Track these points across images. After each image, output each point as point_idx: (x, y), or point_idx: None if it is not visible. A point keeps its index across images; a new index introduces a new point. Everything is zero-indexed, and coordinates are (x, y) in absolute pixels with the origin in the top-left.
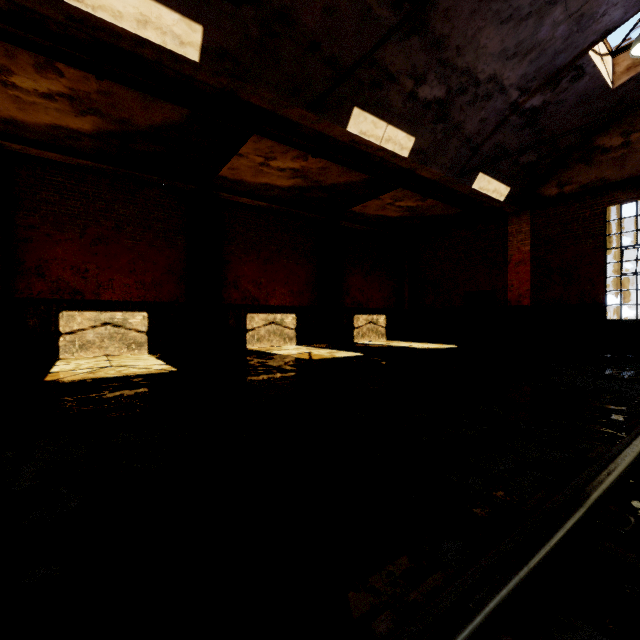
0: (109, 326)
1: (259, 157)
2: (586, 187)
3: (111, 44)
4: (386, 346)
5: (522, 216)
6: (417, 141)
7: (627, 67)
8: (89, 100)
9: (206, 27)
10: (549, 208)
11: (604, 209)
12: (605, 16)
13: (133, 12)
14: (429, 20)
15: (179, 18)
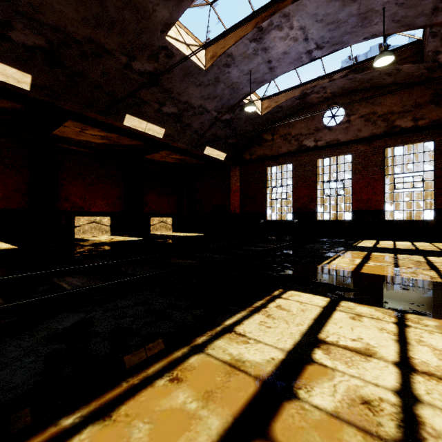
0: None
1: (77, 128)
2: (259, 157)
3: None
4: (165, 235)
5: (236, 167)
6: (167, 131)
7: (266, 107)
8: None
9: (33, 75)
10: (246, 165)
11: (266, 168)
12: (244, 89)
13: None
14: (160, 81)
15: (17, 71)
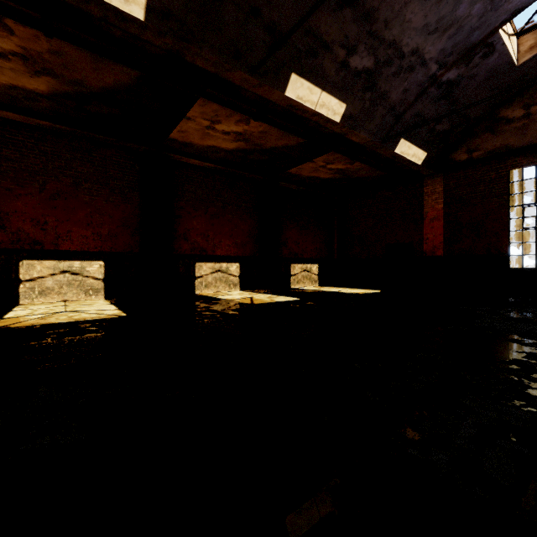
0: (67, 274)
1: (205, 120)
2: (492, 153)
3: None
4: (319, 291)
5: (436, 178)
6: (348, 107)
7: (530, 46)
8: (42, 60)
9: None
10: (460, 171)
11: (508, 172)
12: None
13: None
14: None
15: None
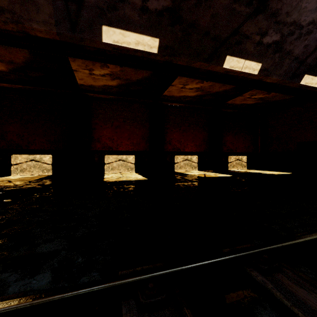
0: (121, 161)
1: (181, 85)
2: None
3: (126, 54)
4: (246, 172)
5: None
6: (263, 65)
7: None
8: (116, 74)
9: (160, 38)
10: None
11: None
12: None
13: (134, 41)
14: (268, 4)
15: (150, 38)
